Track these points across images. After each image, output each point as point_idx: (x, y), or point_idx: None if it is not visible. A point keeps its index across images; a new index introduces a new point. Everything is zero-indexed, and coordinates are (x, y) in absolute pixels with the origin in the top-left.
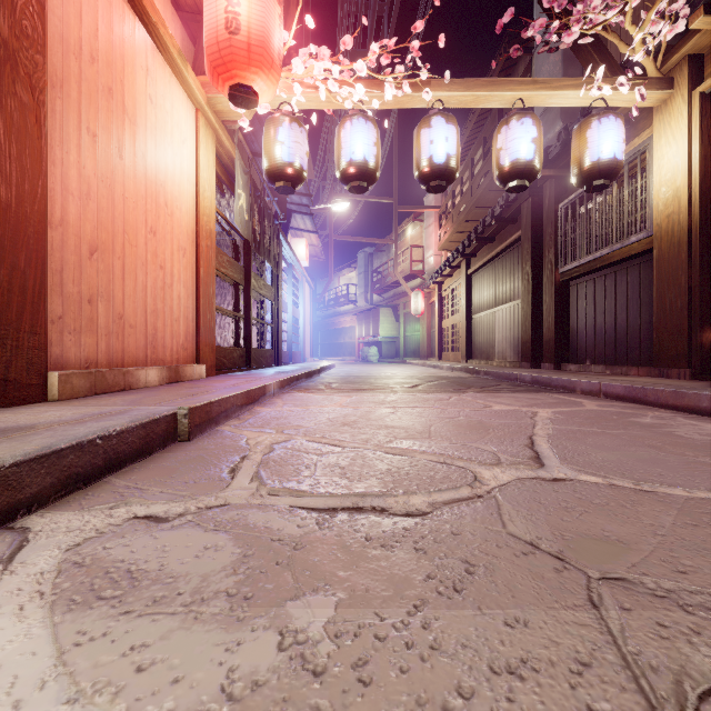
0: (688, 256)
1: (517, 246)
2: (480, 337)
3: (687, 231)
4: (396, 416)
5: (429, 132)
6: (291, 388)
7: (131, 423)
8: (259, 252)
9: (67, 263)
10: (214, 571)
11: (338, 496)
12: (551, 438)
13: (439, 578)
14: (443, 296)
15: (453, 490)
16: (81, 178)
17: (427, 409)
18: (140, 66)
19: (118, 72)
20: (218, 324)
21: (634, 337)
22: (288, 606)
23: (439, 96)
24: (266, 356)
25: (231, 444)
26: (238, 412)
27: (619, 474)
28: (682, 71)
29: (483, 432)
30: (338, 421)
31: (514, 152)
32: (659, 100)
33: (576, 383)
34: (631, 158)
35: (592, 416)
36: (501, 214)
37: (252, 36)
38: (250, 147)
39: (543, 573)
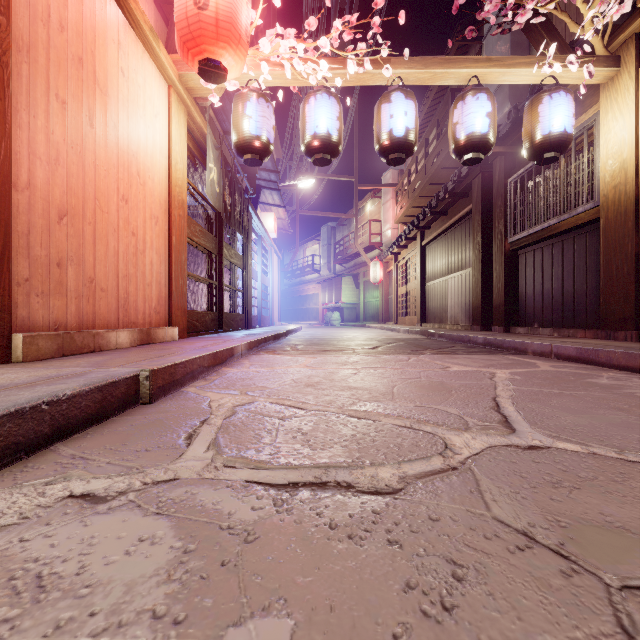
0: (634, 224)
1: (468, 218)
2: (434, 302)
3: (633, 201)
4: (358, 376)
5: (389, 107)
6: (259, 349)
7: (85, 387)
8: (230, 223)
9: (34, 227)
10: (144, 576)
11: (299, 467)
12: (515, 400)
13: (421, 587)
14: (400, 265)
15: (424, 460)
16: (49, 143)
17: (388, 370)
18: (112, 39)
19: (88, 43)
20: (193, 291)
21: (581, 301)
22: (229, 635)
23: (398, 73)
24: (236, 319)
25: (193, 407)
26: (205, 373)
27: (597, 441)
28: (629, 49)
29: (446, 394)
30: (302, 382)
31: (470, 126)
32: (606, 77)
33: (527, 345)
34: (578, 133)
35: (549, 376)
36: (454, 190)
37: (220, 11)
38: (222, 126)
39: (549, 579)
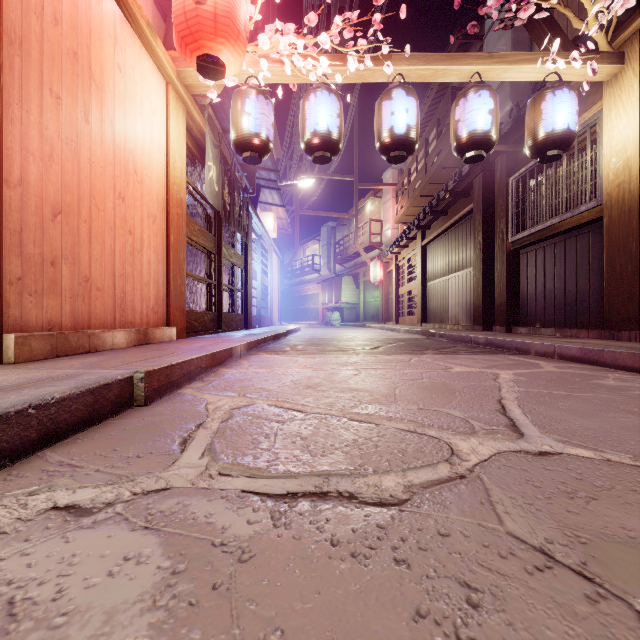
0: (639, 222)
1: (469, 217)
2: (434, 302)
3: (638, 199)
4: (359, 377)
5: (390, 104)
6: (258, 349)
7: (75, 389)
8: (229, 222)
9: (27, 224)
10: (127, 602)
11: (298, 475)
12: (521, 402)
13: (433, 615)
14: (400, 265)
15: (430, 468)
16: (43, 139)
17: (389, 371)
18: (108, 34)
19: (84, 37)
20: (192, 291)
21: (584, 301)
22: None
23: (399, 70)
24: (236, 319)
25: (189, 410)
26: (202, 374)
27: (610, 447)
28: (633, 46)
29: (450, 396)
30: (301, 383)
31: (472, 123)
32: (610, 74)
33: (530, 345)
34: (581, 131)
35: (554, 377)
36: (454, 189)
37: (219, 6)
38: (221, 124)
39: (574, 606)
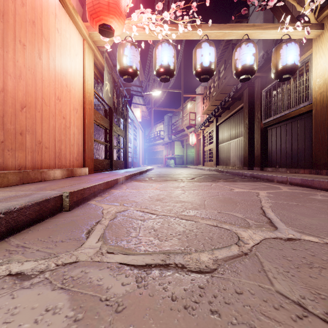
0: None
1: (241, 111)
2: (223, 155)
3: None
4: (185, 195)
5: (200, 50)
6: (131, 179)
7: (28, 203)
8: (116, 113)
9: (6, 112)
10: None
11: (152, 253)
12: (273, 208)
13: None
14: (205, 135)
15: (227, 248)
16: (16, 67)
17: (201, 191)
18: (51, 12)
19: (38, 13)
20: (97, 149)
21: (302, 154)
22: None
23: (205, 32)
24: (120, 163)
25: (93, 213)
26: (101, 193)
27: (326, 235)
28: None
29: (234, 205)
30: (154, 198)
31: (244, 61)
32: (316, 35)
33: (274, 177)
34: (300, 65)
35: (289, 195)
36: (233, 96)
37: None
38: (112, 62)
39: None
